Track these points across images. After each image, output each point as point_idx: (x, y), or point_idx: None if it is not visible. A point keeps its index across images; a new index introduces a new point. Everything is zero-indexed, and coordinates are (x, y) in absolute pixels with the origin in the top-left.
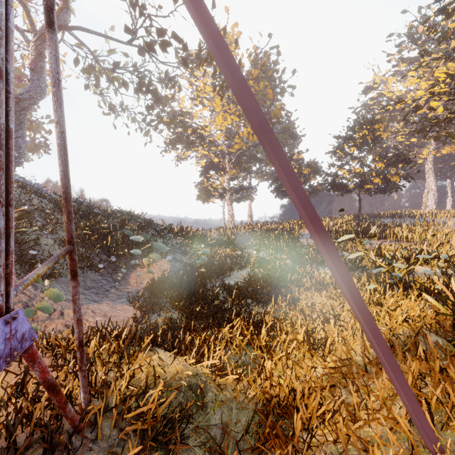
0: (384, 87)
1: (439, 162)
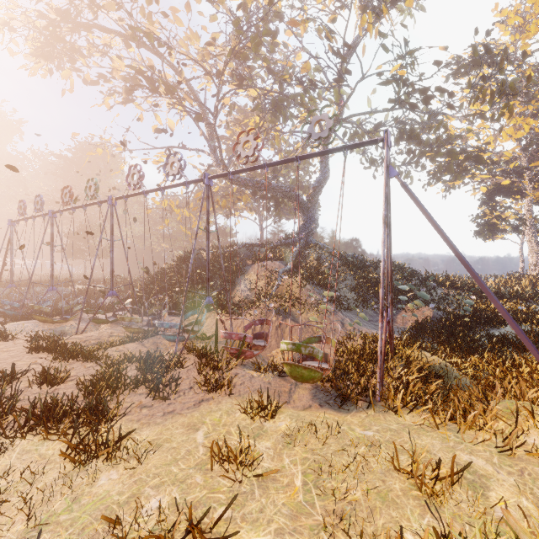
0: None
1: None
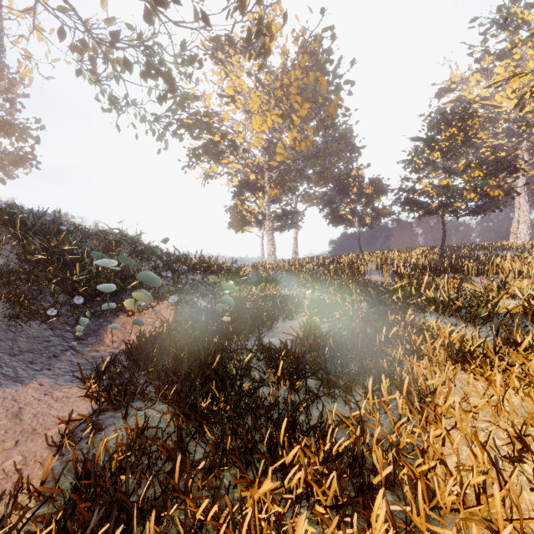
0: (464, 87)
1: (531, 182)
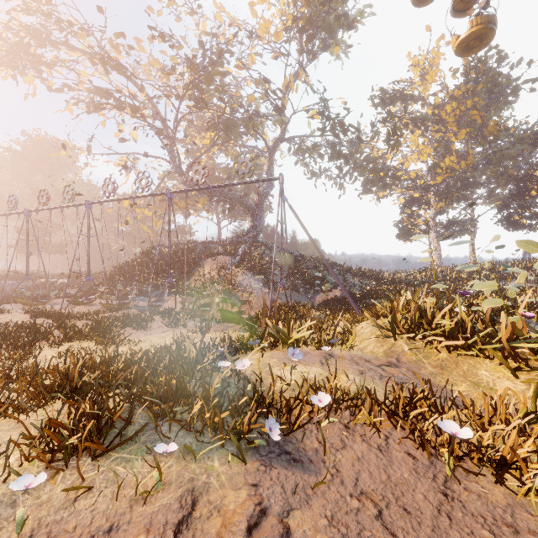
0: None
1: None
